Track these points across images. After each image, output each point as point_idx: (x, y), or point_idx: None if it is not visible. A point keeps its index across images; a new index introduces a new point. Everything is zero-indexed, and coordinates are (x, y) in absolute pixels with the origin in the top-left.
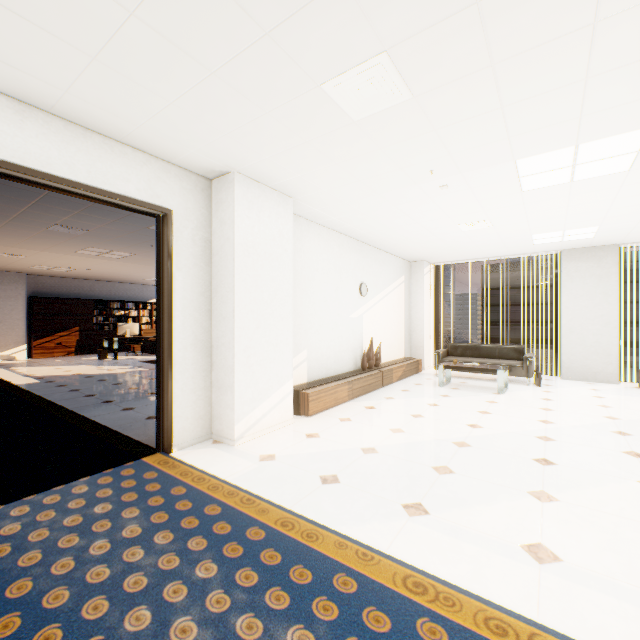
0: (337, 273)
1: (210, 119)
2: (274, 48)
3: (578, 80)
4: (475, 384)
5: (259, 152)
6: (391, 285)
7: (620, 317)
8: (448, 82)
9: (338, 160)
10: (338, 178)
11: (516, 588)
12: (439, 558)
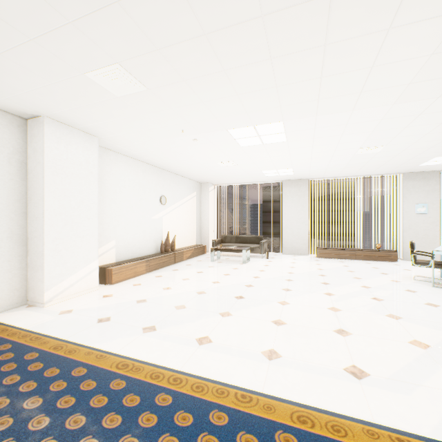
0: (141, 189)
1: (9, 81)
2: (41, 48)
3: (234, 95)
4: (233, 259)
5: (58, 106)
6: (186, 198)
7: (310, 219)
8: (165, 85)
9: (119, 117)
10: (124, 128)
11: (179, 358)
12: (147, 351)
